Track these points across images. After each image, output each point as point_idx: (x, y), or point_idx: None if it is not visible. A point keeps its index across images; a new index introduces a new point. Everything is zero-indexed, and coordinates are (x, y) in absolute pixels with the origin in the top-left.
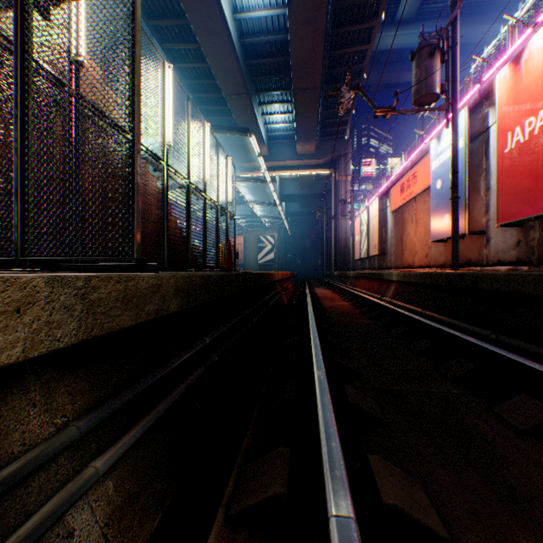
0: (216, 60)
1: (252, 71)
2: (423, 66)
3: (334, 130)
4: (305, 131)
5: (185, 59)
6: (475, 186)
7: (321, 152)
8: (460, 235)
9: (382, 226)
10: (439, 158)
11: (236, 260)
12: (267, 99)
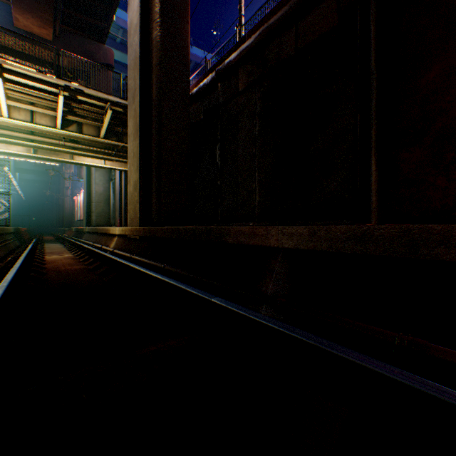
0: None
1: None
2: (80, 170)
3: None
4: None
5: None
6: None
7: None
8: None
9: None
10: None
11: None
12: None
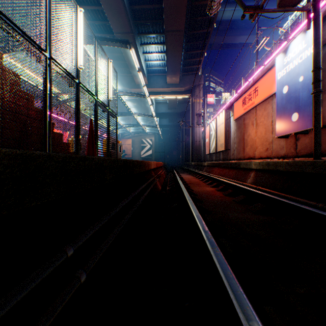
0: (107, 0)
1: (135, 16)
2: None
3: (192, 67)
4: (172, 66)
5: (84, 3)
6: (323, 87)
7: (183, 82)
8: (307, 130)
9: (226, 130)
10: (287, 67)
11: (119, 152)
12: (146, 41)
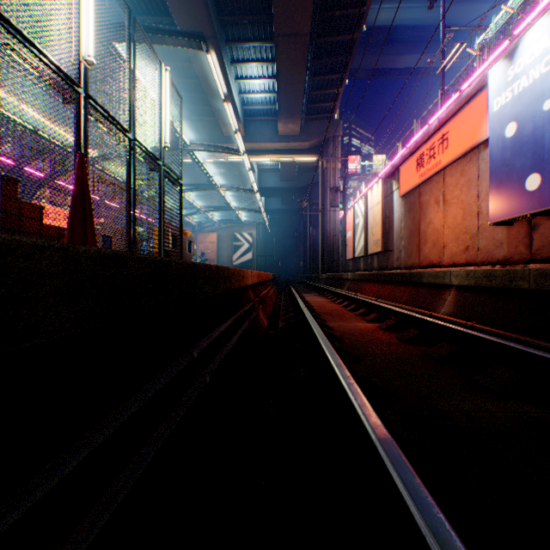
0: None
1: (221, 8)
2: None
3: (323, 106)
4: (288, 103)
5: None
6: None
7: (307, 133)
8: None
9: (385, 216)
10: (514, 86)
11: (188, 253)
12: (242, 56)
